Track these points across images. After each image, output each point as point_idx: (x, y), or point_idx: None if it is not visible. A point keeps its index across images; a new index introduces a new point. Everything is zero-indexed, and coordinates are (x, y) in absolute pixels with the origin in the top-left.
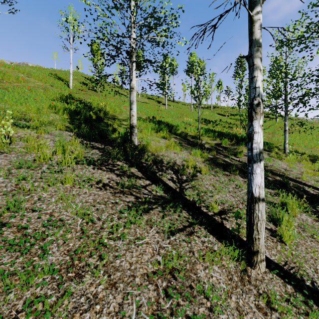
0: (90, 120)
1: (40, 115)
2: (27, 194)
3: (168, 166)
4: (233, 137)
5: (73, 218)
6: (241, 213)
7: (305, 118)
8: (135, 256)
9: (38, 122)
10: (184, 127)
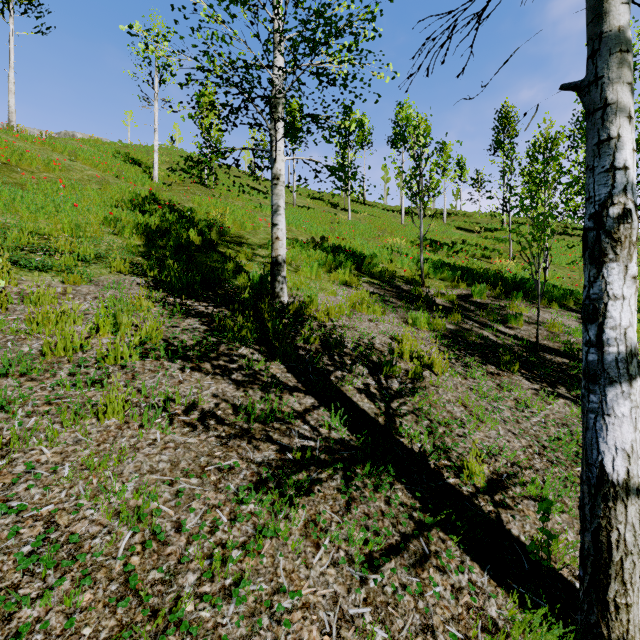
0: (188, 249)
1: (82, 241)
2: None
3: (357, 354)
4: (495, 280)
5: (109, 529)
6: (546, 489)
7: None
8: None
9: (70, 257)
10: (389, 258)
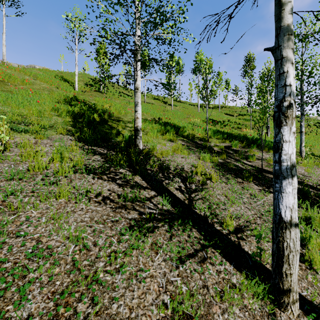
0: (94, 123)
1: (42, 119)
2: (13, 213)
3: (175, 173)
4: (243, 139)
5: (64, 244)
6: (261, 231)
7: (318, 117)
8: (136, 297)
9: (37, 126)
10: (191, 128)
